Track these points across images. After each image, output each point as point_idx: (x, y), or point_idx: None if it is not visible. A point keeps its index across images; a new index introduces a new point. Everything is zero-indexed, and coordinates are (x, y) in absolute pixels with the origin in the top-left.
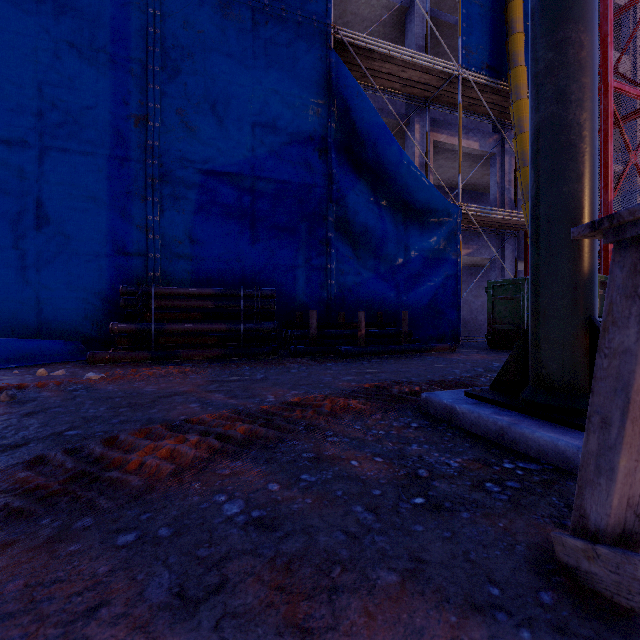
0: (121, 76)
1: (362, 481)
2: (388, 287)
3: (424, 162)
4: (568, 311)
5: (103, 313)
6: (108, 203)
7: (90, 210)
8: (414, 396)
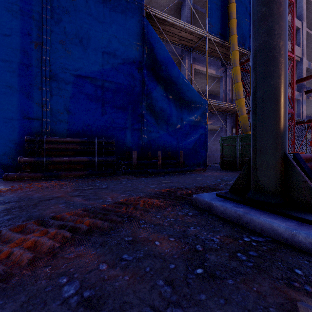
0: (26, 19)
1: (162, 257)
2: (173, 139)
3: (190, 78)
4: (273, 149)
5: (15, 151)
6: (18, 90)
7: (7, 93)
8: (188, 196)
